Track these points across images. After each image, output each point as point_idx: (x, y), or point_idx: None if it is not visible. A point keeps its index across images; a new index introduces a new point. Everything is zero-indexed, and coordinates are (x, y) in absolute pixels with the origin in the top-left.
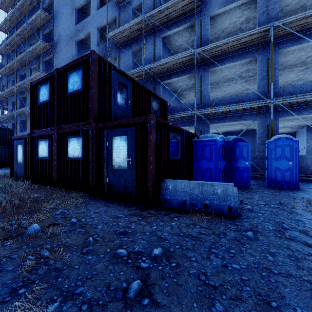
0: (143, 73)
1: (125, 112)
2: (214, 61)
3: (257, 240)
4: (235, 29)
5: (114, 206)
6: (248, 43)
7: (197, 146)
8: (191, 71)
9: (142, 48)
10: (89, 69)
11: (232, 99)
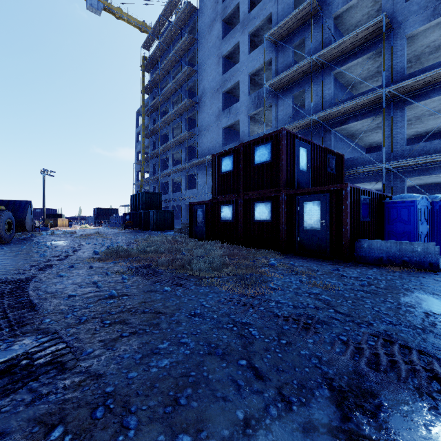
0: (308, 123)
1: (305, 176)
2: (412, 101)
3: None
4: None
5: (311, 260)
6: None
7: (390, 207)
8: (377, 112)
9: (306, 91)
10: (279, 144)
11: None
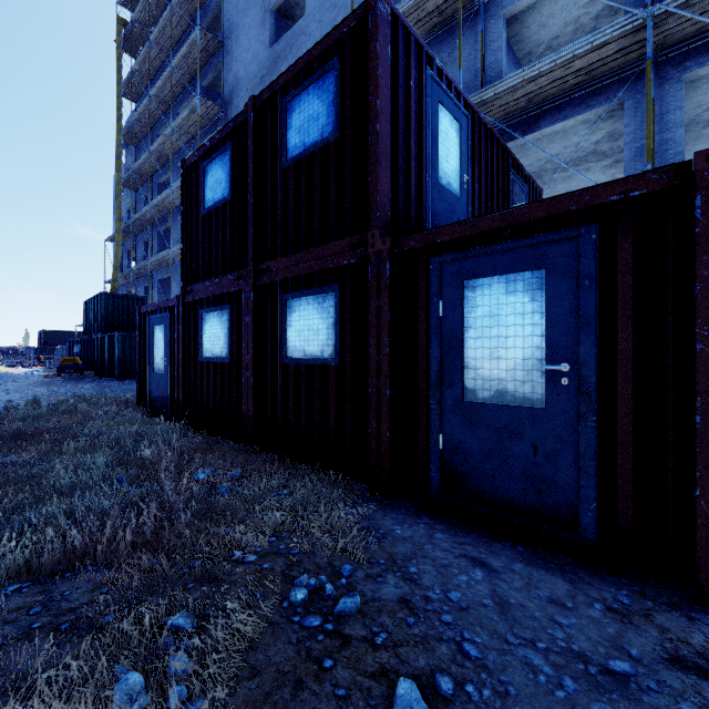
0: None
1: (455, 211)
2: None
3: None
4: None
5: (512, 571)
6: None
7: None
8: (612, 94)
9: (445, 63)
10: (364, 60)
11: None
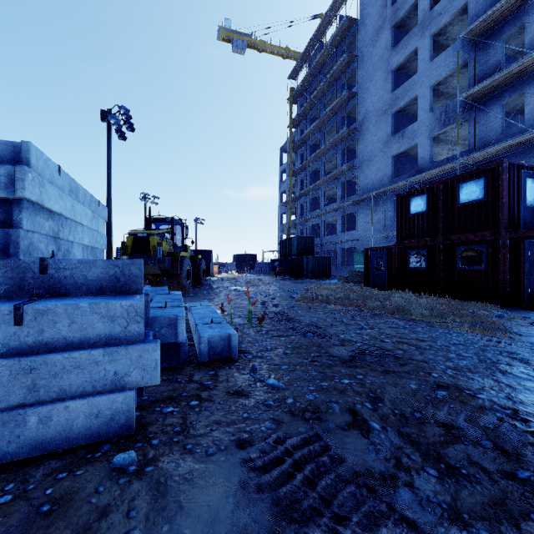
0: (531, 137)
1: (533, 213)
2: None
3: None
4: None
5: None
6: None
7: None
8: None
9: (526, 95)
10: (497, 179)
11: None
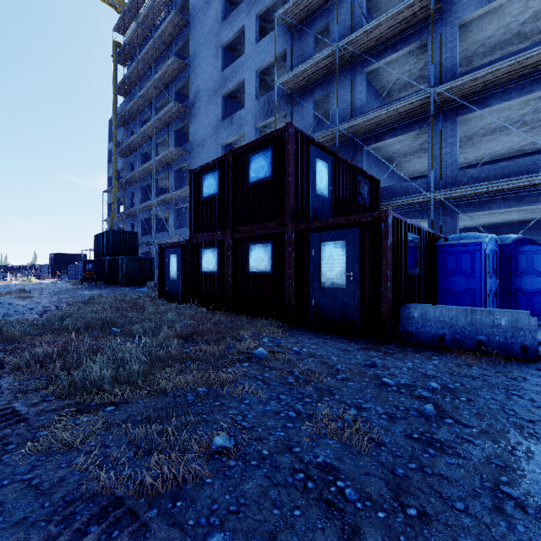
0: (333, 136)
1: (325, 204)
2: (470, 105)
3: None
4: (508, 36)
5: (332, 339)
6: None
7: (446, 253)
8: (422, 124)
9: (331, 95)
10: (284, 149)
11: (506, 167)
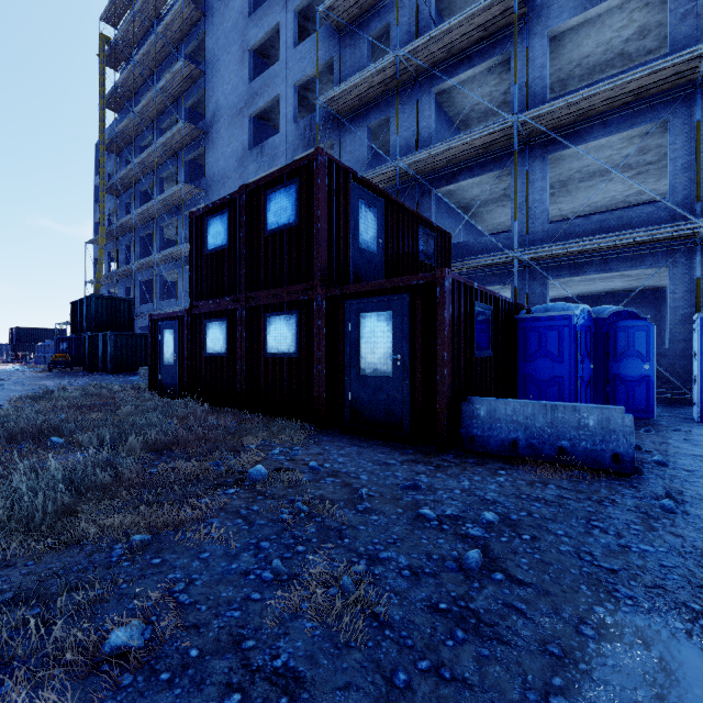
0: (393, 175)
1: (373, 262)
2: (561, 138)
3: (685, 514)
4: (609, 56)
5: (371, 447)
6: (647, 91)
7: (528, 329)
8: (504, 162)
9: (391, 121)
10: (312, 185)
11: (605, 220)
